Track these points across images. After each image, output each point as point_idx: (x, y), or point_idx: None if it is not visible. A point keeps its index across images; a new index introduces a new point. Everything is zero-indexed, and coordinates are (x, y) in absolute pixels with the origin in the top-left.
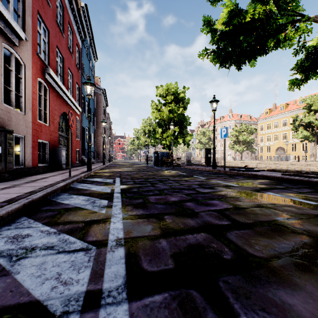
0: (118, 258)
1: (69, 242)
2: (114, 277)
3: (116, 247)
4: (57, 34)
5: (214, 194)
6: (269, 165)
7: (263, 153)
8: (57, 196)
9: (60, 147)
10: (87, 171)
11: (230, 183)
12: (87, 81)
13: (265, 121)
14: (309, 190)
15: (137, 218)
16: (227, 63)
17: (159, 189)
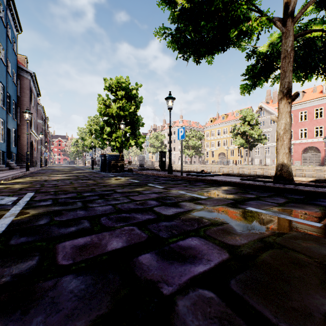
0: None
1: None
2: None
3: None
4: None
5: (184, 218)
6: (214, 169)
7: (209, 158)
8: None
9: None
10: None
11: (195, 194)
12: None
13: (210, 129)
14: (283, 199)
15: None
16: (186, 53)
17: (93, 214)
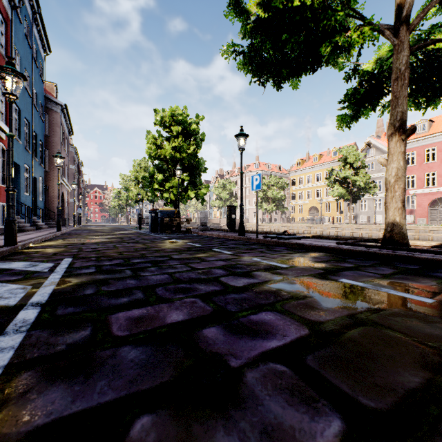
0: None
1: None
2: None
3: None
4: None
5: (258, 290)
6: (302, 229)
7: (295, 214)
8: None
9: None
10: (4, 246)
11: (273, 262)
12: (5, 66)
13: (297, 174)
14: (390, 270)
15: None
16: (263, 77)
17: (146, 284)
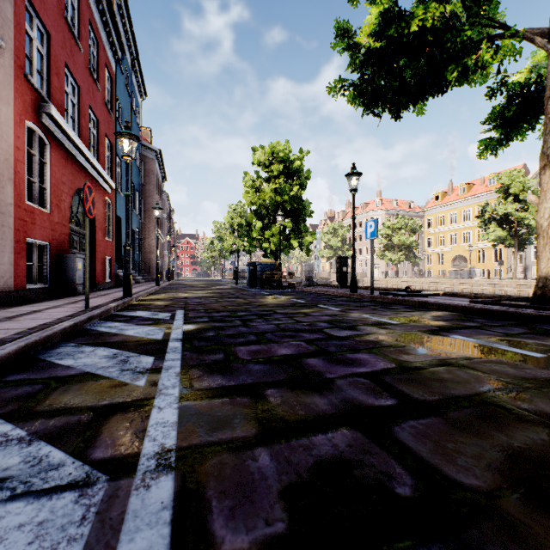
0: (155, 507)
1: (47, 464)
2: None
3: (155, 474)
4: (67, 42)
5: (359, 339)
6: (441, 286)
7: (432, 266)
8: (52, 348)
9: (74, 253)
10: (123, 298)
11: (384, 318)
12: (124, 131)
13: (435, 213)
14: (521, 330)
15: (210, 396)
16: (377, 107)
17: (256, 331)
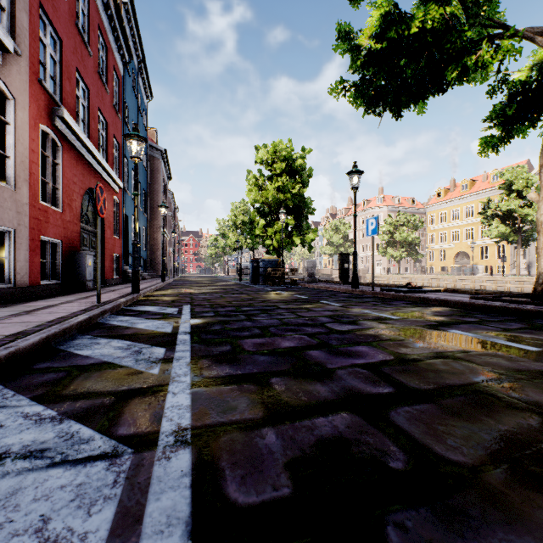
0: (176, 474)
1: (78, 439)
2: (165, 523)
3: (174, 448)
4: (77, 48)
5: (360, 333)
6: (444, 282)
7: (434, 262)
8: (70, 340)
9: (84, 250)
10: (131, 293)
11: (384, 314)
12: (132, 133)
13: (437, 209)
14: (520, 325)
15: (219, 383)
16: (378, 107)
17: (260, 325)
